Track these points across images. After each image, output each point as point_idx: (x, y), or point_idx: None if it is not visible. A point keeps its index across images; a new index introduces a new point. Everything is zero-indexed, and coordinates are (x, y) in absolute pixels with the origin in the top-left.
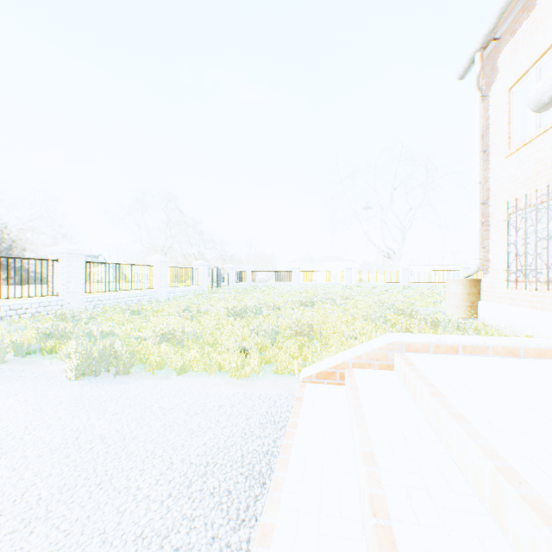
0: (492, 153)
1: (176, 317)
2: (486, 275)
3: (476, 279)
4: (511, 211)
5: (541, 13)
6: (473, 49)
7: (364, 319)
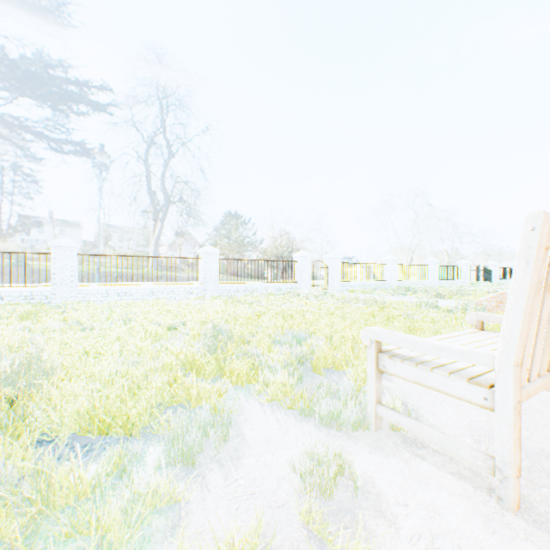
0: None
1: None
2: None
3: None
4: None
5: None
6: None
7: None
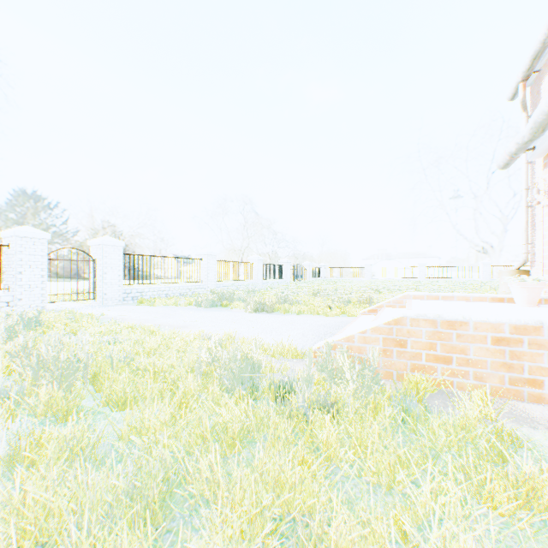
0: (536, 164)
1: None
2: (533, 267)
3: (525, 271)
4: None
5: None
6: (515, 81)
7: None
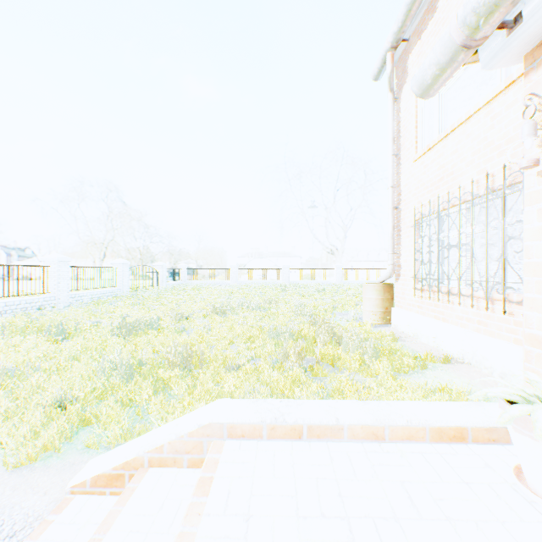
0: (403, 157)
1: (41, 337)
2: (398, 281)
3: (390, 285)
4: (419, 217)
5: (443, 13)
6: (384, 48)
7: (270, 333)
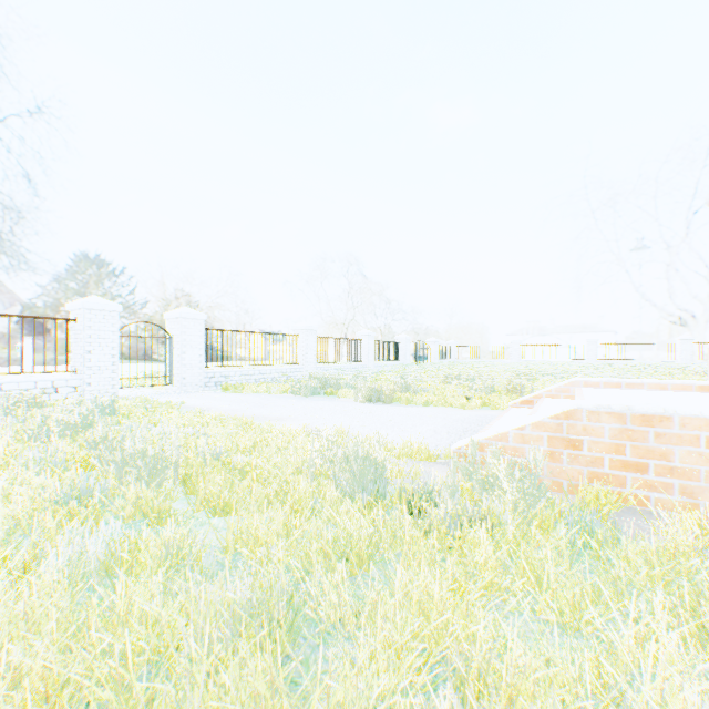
0: None
1: None
2: None
3: None
4: None
5: None
6: None
7: None
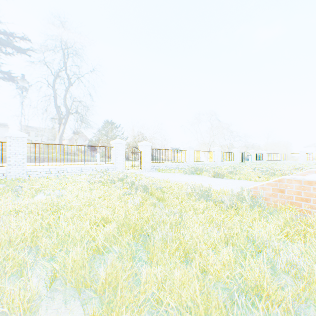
0: None
1: None
2: None
3: None
4: None
5: None
6: None
7: None
